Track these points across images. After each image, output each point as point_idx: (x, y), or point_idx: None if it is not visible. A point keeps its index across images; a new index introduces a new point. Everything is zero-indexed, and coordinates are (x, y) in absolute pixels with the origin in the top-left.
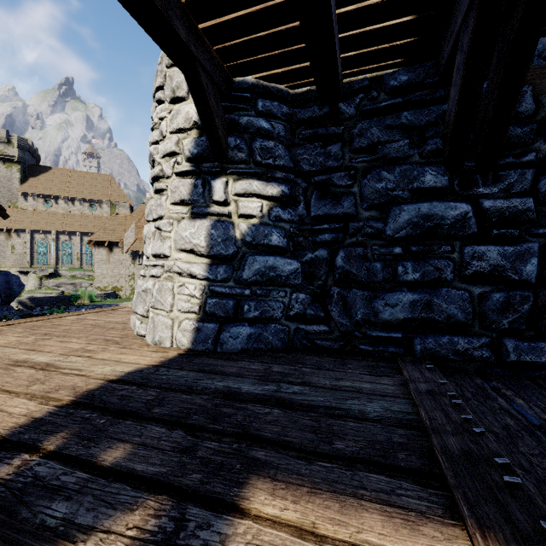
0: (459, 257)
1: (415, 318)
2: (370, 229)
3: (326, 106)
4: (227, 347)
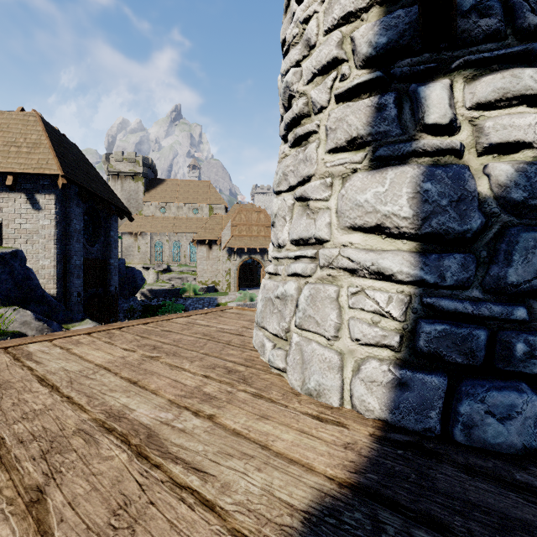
0: None
1: None
2: None
3: None
4: (483, 437)
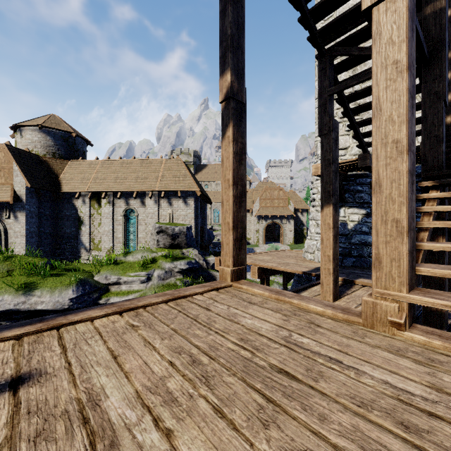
0: None
1: None
2: None
3: None
4: (346, 264)
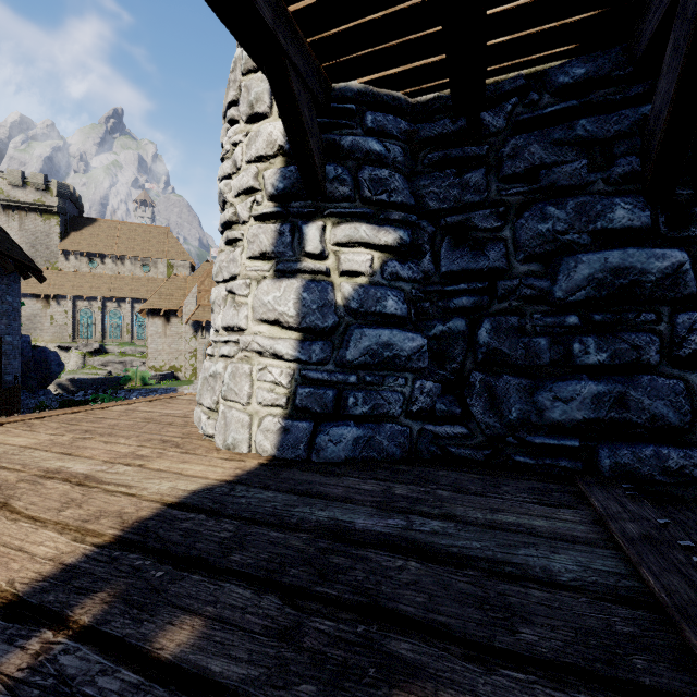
0: (668, 329)
1: (601, 419)
2: (530, 290)
3: (462, 117)
4: (325, 455)
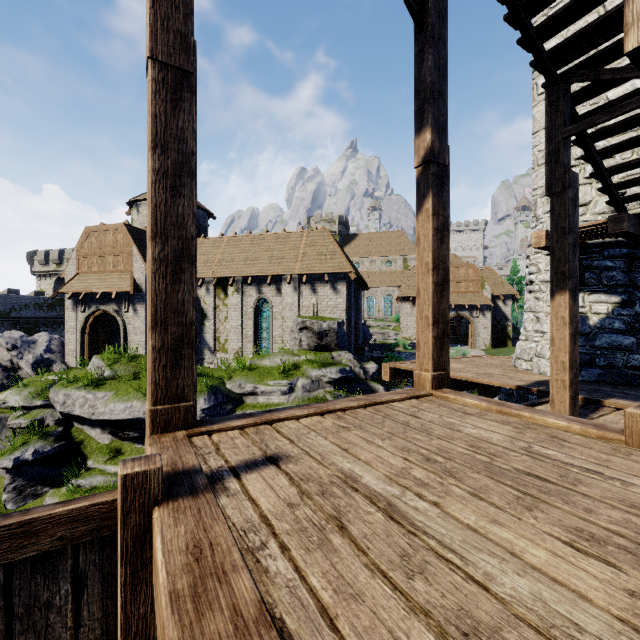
0: None
1: None
2: None
3: None
4: (585, 378)
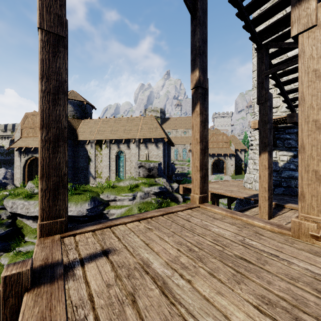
0: None
1: None
2: None
3: None
4: (277, 192)
